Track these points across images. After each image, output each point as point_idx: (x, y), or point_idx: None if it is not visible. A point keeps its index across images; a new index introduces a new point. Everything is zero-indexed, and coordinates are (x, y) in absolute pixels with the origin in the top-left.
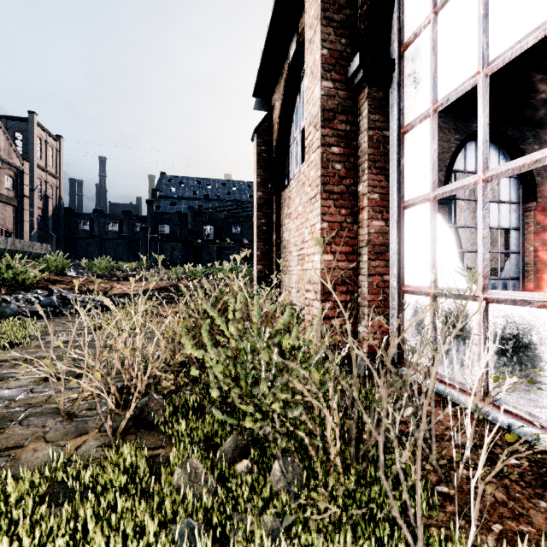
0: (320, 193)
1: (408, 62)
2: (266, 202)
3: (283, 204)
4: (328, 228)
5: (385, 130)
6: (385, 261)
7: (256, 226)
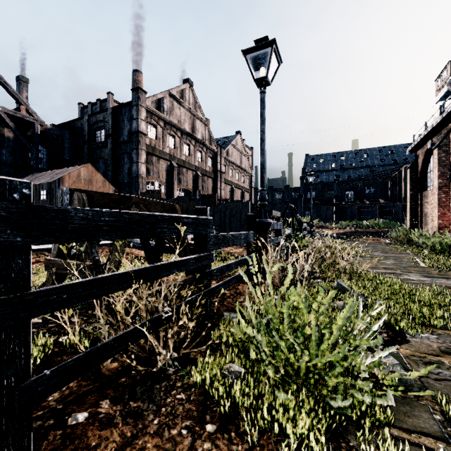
0: (437, 206)
1: None
2: (414, 195)
3: (424, 197)
4: (440, 214)
5: None
6: None
7: (409, 206)
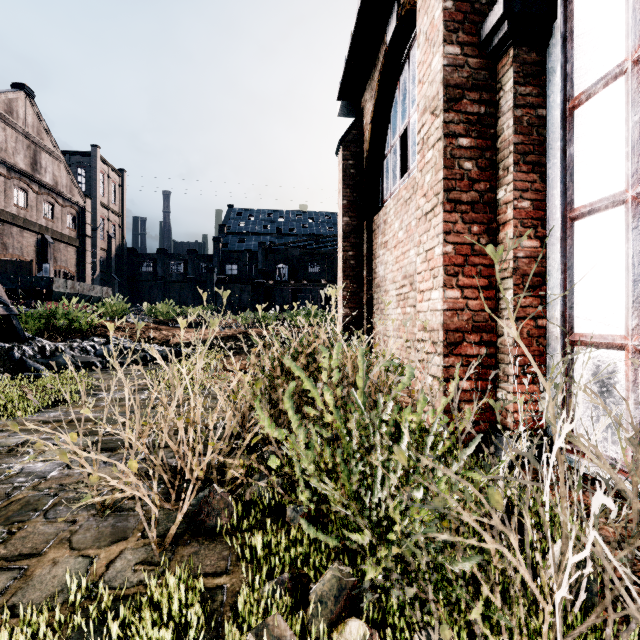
0: (442, 203)
1: (580, 1)
2: (354, 229)
3: (376, 231)
4: (453, 253)
5: (541, 107)
6: (539, 298)
7: (342, 260)
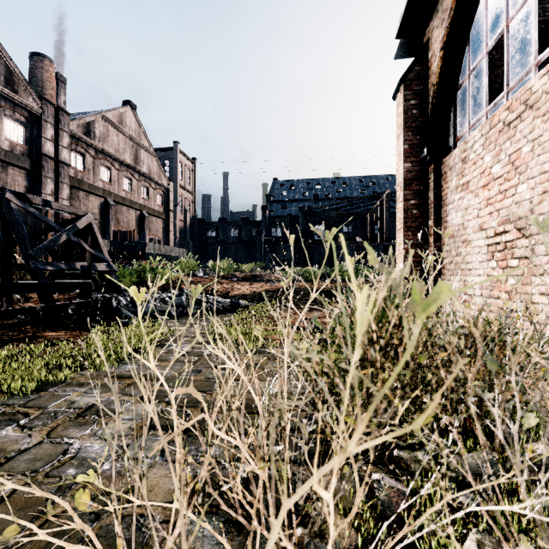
0: None
1: None
2: (416, 175)
3: (447, 174)
4: None
5: None
6: None
7: (402, 210)
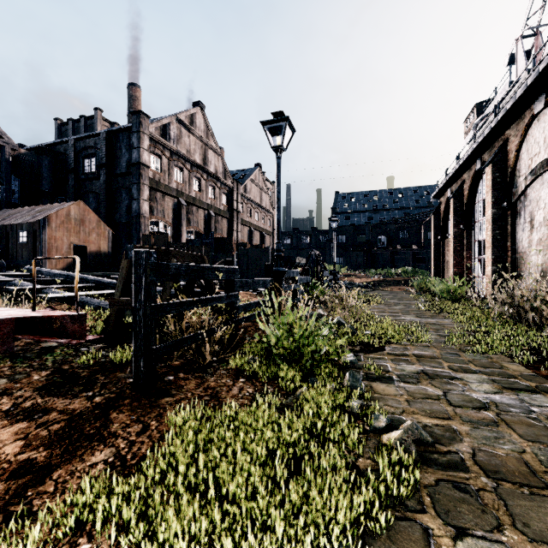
0: (453, 255)
1: (475, 226)
2: (437, 243)
3: (445, 245)
4: (455, 263)
5: (471, 240)
6: (471, 270)
7: (433, 254)
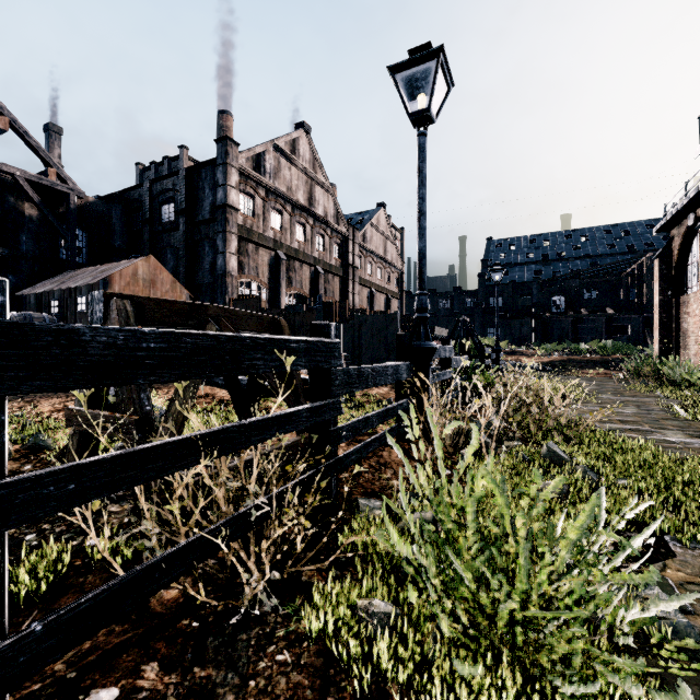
0: None
1: None
2: (665, 302)
3: (681, 304)
4: None
5: None
6: None
7: (657, 319)
